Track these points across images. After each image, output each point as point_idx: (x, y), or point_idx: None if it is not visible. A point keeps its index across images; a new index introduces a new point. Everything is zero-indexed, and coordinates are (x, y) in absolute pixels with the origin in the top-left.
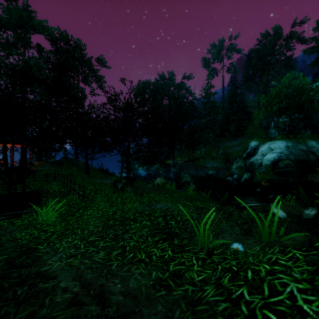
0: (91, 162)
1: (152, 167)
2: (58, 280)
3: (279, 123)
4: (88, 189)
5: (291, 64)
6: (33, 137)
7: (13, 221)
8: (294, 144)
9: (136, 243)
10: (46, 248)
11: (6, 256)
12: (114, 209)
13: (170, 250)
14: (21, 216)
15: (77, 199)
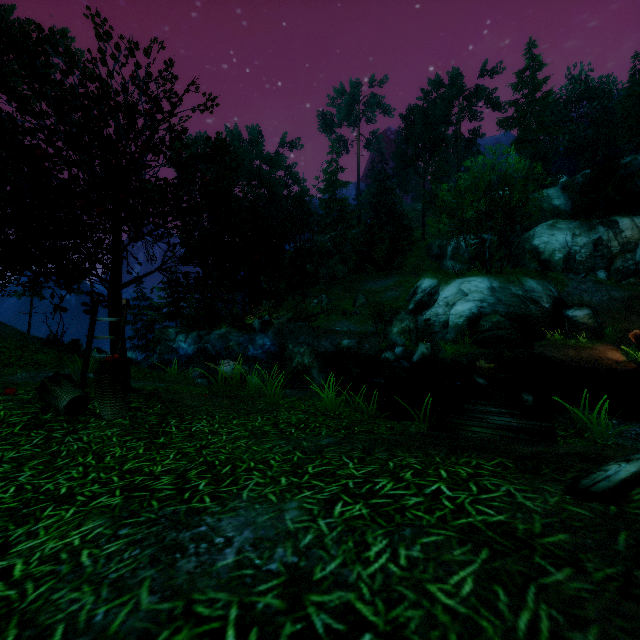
0: (29, 321)
1: (211, 334)
2: None
3: (461, 249)
4: None
5: (477, 144)
6: None
7: None
8: (502, 284)
9: None
10: None
11: None
12: None
13: None
14: None
15: None
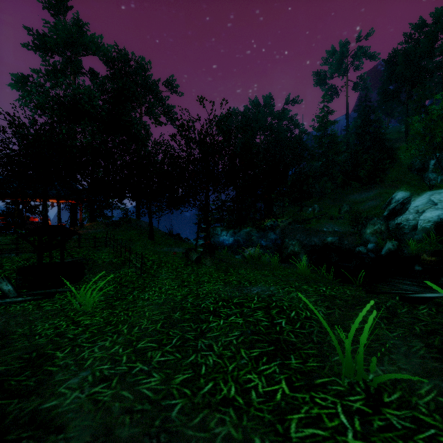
0: (158, 224)
1: (241, 232)
2: (65, 438)
3: None
4: (149, 260)
5: None
6: None
7: (41, 303)
8: None
9: (218, 359)
10: (66, 358)
11: (2, 368)
12: (184, 291)
13: (284, 382)
14: (54, 297)
15: (133, 274)
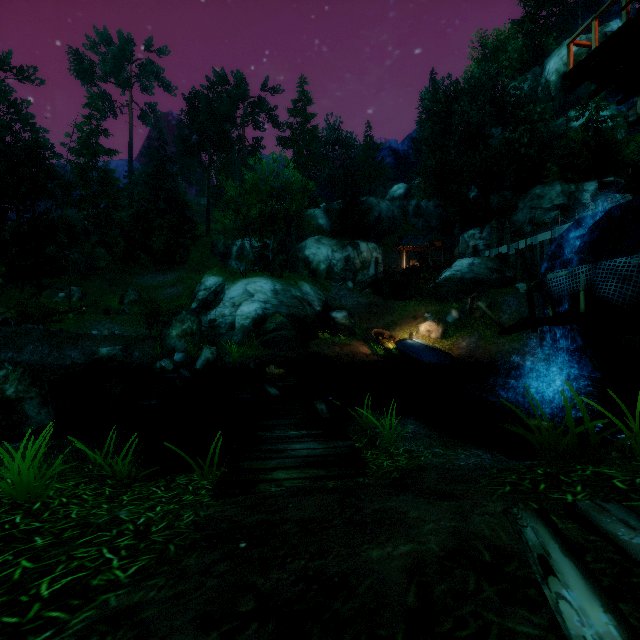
0: None
1: None
2: None
3: (246, 251)
4: None
5: (260, 153)
6: None
7: None
8: (284, 286)
9: None
10: None
11: None
12: None
13: None
14: None
15: None
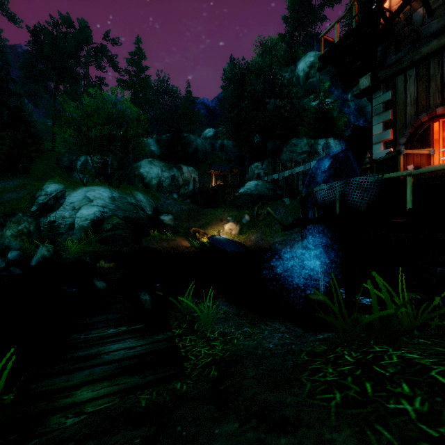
0: None
1: None
2: None
3: (89, 166)
4: None
5: (102, 89)
6: None
7: None
8: (121, 195)
9: None
10: None
11: None
12: None
13: None
14: None
15: None
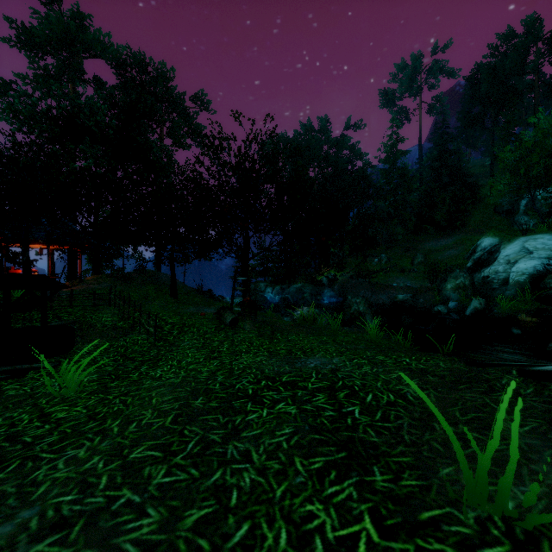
0: (184, 278)
1: (291, 288)
2: None
3: (537, 203)
4: (168, 322)
5: None
6: (85, 233)
7: (4, 385)
8: None
9: (259, 477)
10: (4, 482)
11: None
12: (213, 365)
13: (368, 518)
14: (25, 375)
15: (144, 343)
